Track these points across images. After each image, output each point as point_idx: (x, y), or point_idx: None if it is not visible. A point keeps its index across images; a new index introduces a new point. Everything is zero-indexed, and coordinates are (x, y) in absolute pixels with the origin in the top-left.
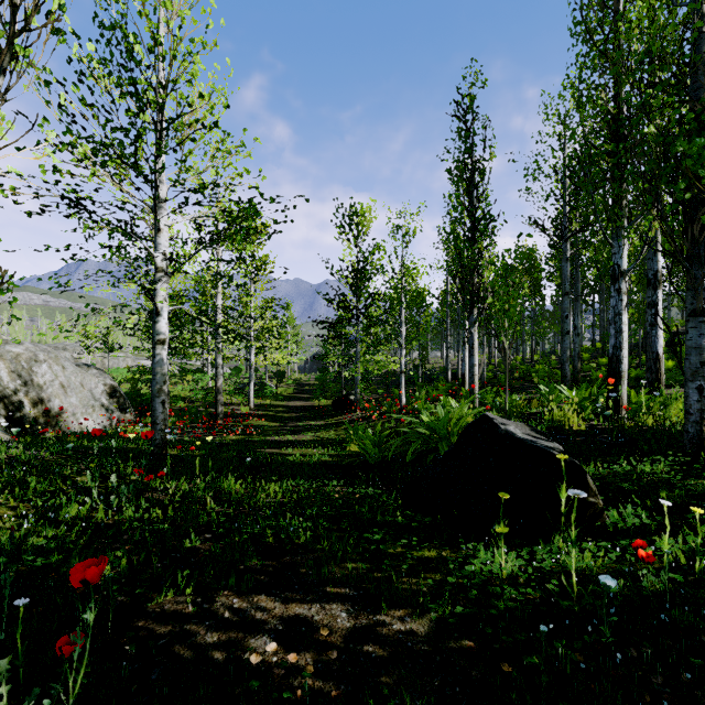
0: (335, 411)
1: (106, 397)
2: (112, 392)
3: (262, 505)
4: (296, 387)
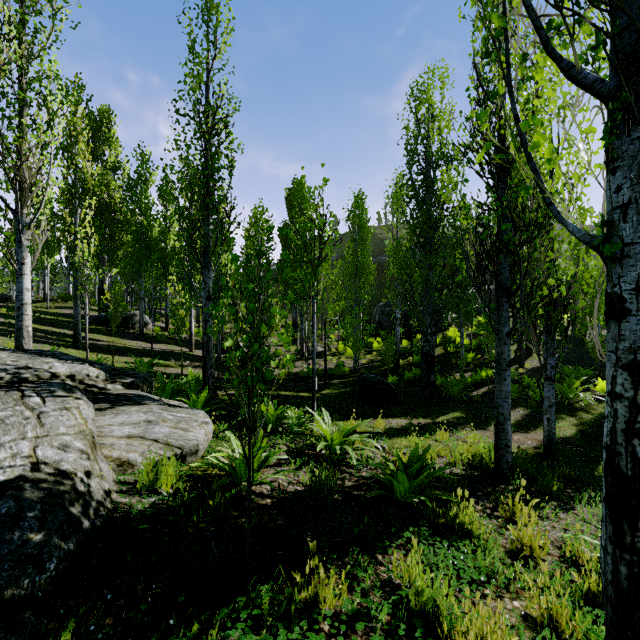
0: None
1: None
2: None
3: None
4: None
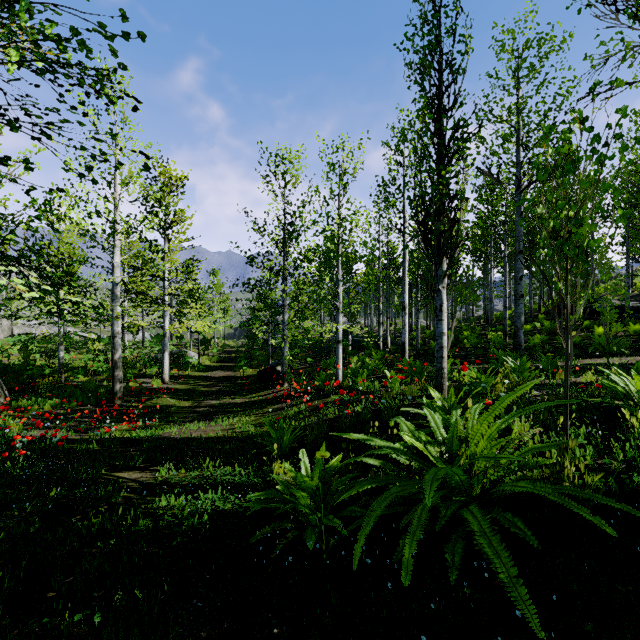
0: (260, 383)
1: None
2: None
3: None
4: (223, 354)
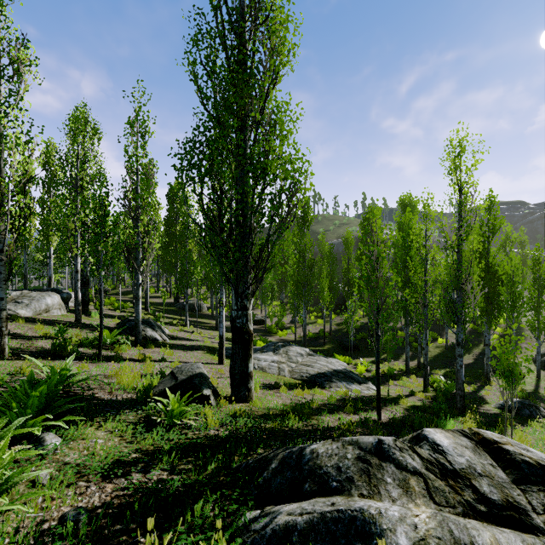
0: None
1: None
2: None
3: None
4: None
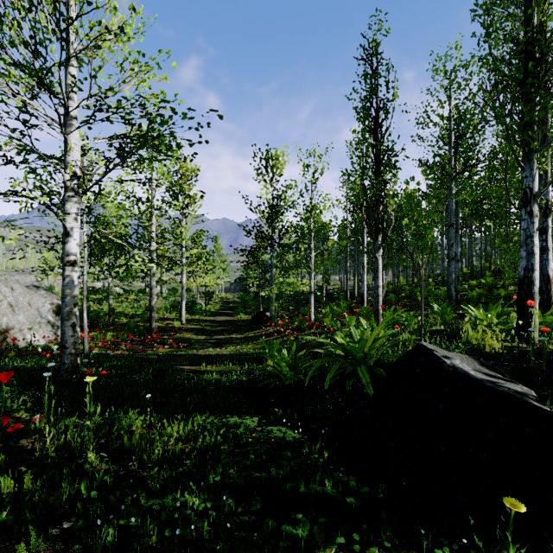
0: (253, 325)
1: (52, 314)
2: (59, 310)
3: (158, 456)
4: (222, 304)
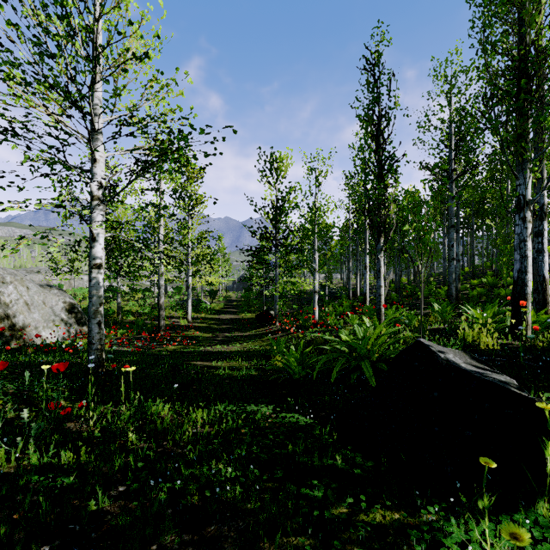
0: (258, 323)
1: (65, 312)
2: (71, 309)
3: (188, 437)
4: (226, 303)
